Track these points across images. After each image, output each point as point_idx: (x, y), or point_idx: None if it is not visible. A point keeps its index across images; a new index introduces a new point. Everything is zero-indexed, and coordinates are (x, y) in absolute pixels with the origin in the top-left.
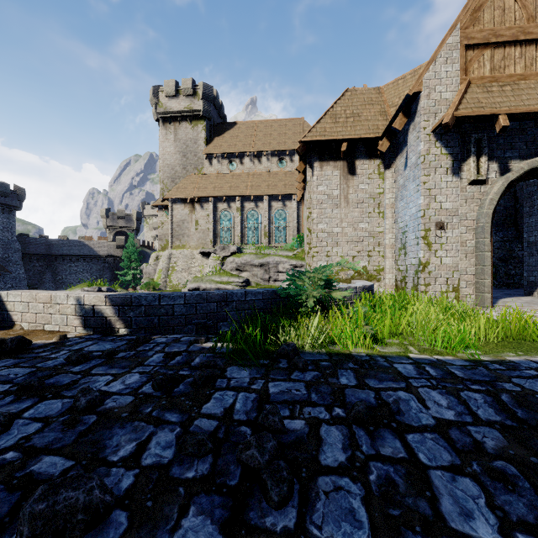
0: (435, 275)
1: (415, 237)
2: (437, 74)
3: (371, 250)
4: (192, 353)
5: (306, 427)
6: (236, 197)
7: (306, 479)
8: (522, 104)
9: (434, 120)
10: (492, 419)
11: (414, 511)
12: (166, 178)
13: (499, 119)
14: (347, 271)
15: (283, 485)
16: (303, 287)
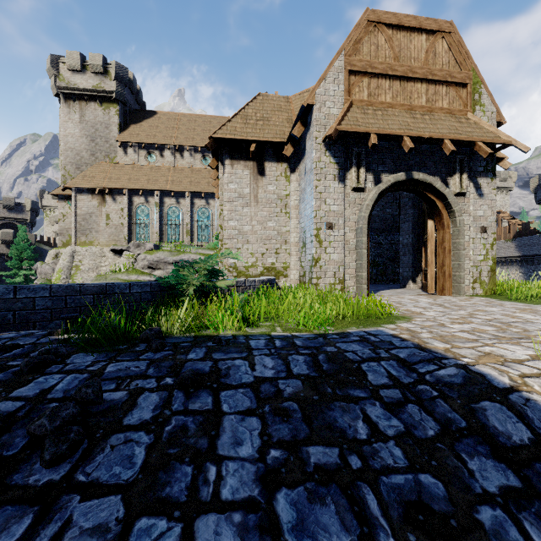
0: (325, 269)
1: (310, 235)
2: (327, 91)
3: (279, 248)
4: (38, 345)
5: (126, 396)
6: (155, 191)
7: (98, 438)
8: (388, 127)
9: (324, 132)
10: (301, 373)
11: (191, 447)
12: (69, 164)
13: (371, 137)
14: (257, 268)
15: (64, 445)
16: (183, 276)
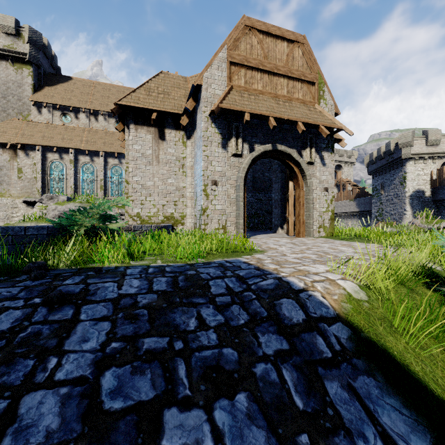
0: (211, 217)
1: (200, 190)
2: (212, 75)
3: (177, 201)
4: None
5: None
6: (69, 149)
7: None
8: (258, 109)
9: (210, 108)
10: (160, 290)
11: (40, 347)
12: None
13: (245, 115)
14: (158, 217)
15: None
16: (75, 219)
